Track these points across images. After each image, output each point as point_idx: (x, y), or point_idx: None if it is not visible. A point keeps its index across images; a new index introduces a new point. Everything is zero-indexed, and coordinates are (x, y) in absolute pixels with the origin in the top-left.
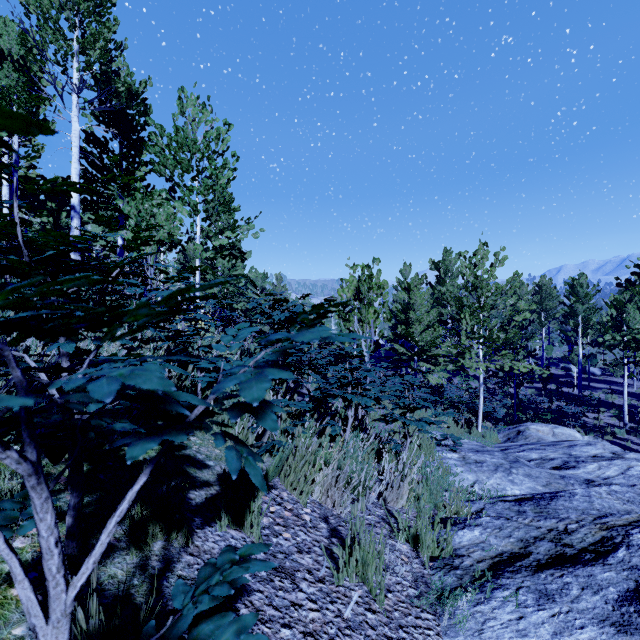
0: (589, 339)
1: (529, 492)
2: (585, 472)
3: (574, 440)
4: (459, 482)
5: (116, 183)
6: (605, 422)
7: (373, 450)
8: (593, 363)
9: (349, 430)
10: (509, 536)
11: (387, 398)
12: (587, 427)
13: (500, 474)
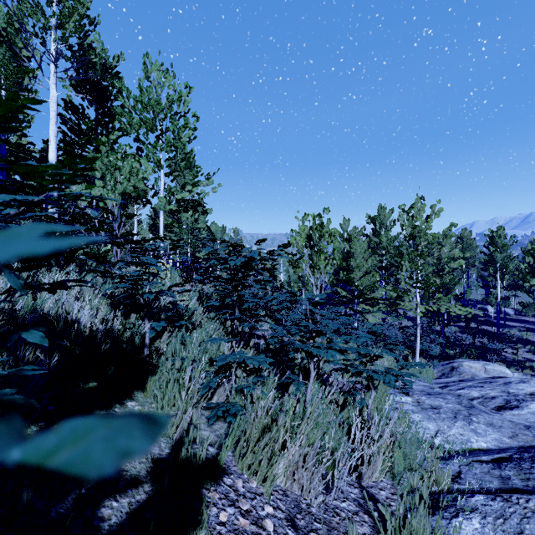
0: (505, 284)
1: (496, 445)
2: (530, 412)
3: (506, 377)
4: (423, 435)
5: (92, 145)
6: (522, 357)
7: (339, 409)
8: (507, 304)
9: (311, 385)
10: (520, 532)
11: (355, 351)
12: (507, 361)
13: (461, 423)
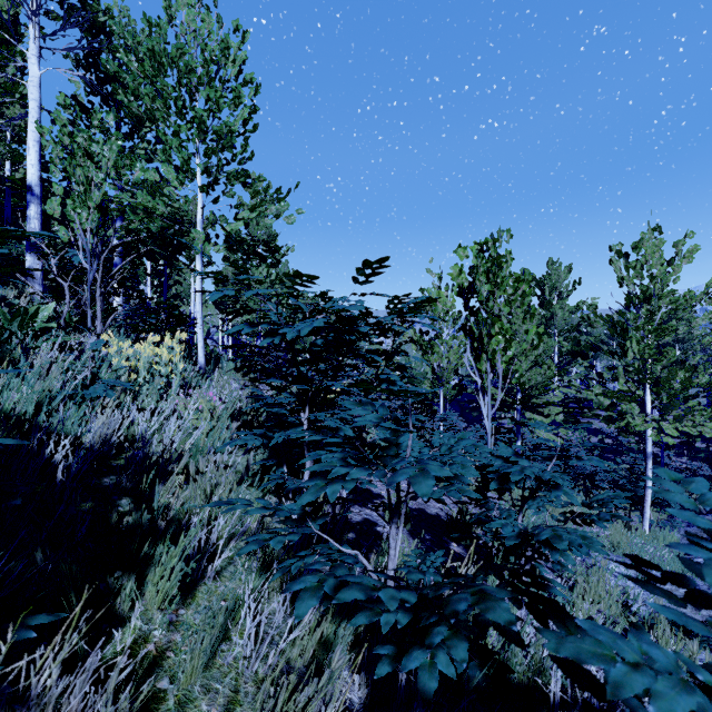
0: None
1: None
2: None
3: None
4: None
5: None
6: None
7: None
8: None
9: None
10: None
11: None
12: None
13: None
